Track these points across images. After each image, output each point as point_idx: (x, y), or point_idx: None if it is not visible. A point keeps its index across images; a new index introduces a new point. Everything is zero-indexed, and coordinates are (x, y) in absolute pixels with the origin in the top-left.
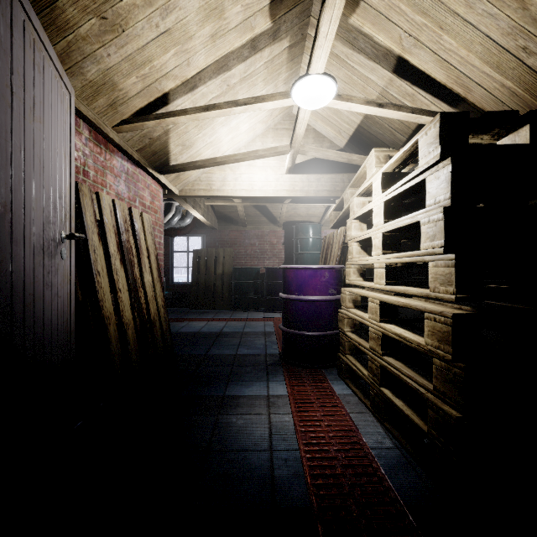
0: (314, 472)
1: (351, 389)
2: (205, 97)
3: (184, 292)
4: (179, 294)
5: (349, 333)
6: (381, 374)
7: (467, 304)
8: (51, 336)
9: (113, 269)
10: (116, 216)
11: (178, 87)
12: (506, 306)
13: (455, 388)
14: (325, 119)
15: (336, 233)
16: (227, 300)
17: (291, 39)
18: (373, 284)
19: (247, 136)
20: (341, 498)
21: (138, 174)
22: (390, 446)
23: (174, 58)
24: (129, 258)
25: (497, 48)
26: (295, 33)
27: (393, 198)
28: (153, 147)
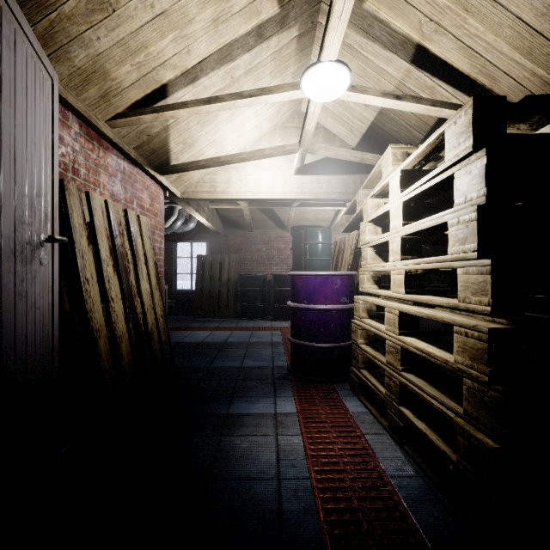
0: (327, 506)
1: (365, 407)
2: (207, 90)
3: (187, 300)
4: (182, 302)
5: (363, 345)
6: (400, 392)
7: (500, 315)
8: (26, 354)
9: (105, 276)
10: (109, 219)
11: (177, 78)
12: (546, 319)
13: (491, 413)
14: (336, 116)
15: (348, 238)
16: (233, 308)
17: (300, 28)
18: (390, 292)
19: (254, 134)
20: (359, 539)
21: (136, 174)
22: (412, 474)
23: (173, 44)
24: (124, 264)
25: (529, 31)
26: (305, 20)
27: (414, 198)
28: (151, 144)
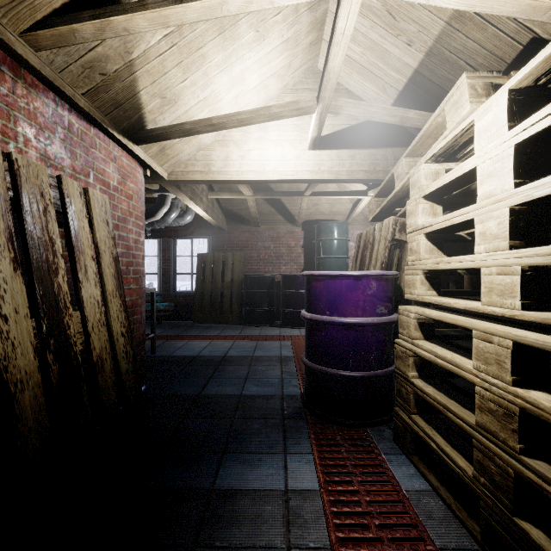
0: None
1: (425, 479)
2: None
3: (187, 303)
4: (181, 306)
5: (417, 381)
6: (516, 491)
7: None
8: None
9: None
10: (14, 183)
11: None
12: None
13: None
14: (365, 70)
15: (380, 227)
16: (237, 313)
17: None
18: (475, 303)
19: (257, 97)
20: None
21: (94, 136)
22: None
23: None
24: (43, 257)
25: None
26: None
27: (546, 131)
28: (111, 92)
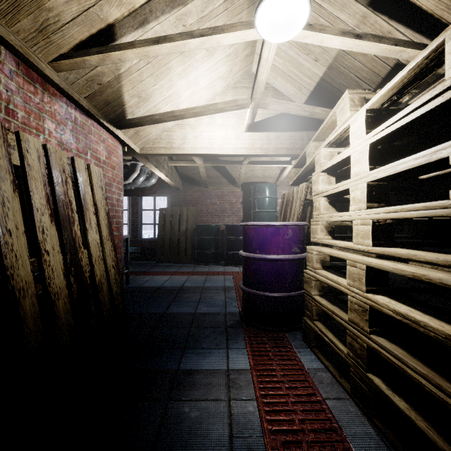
0: None
1: (321, 362)
2: None
3: (151, 247)
4: (146, 249)
5: (317, 297)
6: (368, 357)
7: None
8: None
9: (37, 227)
10: (48, 164)
11: (125, 18)
12: None
13: None
14: (286, 75)
15: (297, 190)
16: (190, 255)
17: None
18: (350, 243)
19: (207, 93)
20: None
21: (91, 125)
22: None
23: None
24: (66, 213)
25: None
26: None
27: (385, 138)
28: (104, 95)
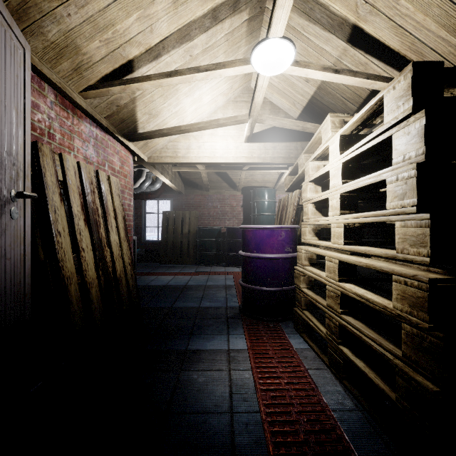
0: (276, 440)
1: (307, 343)
2: (169, 67)
3: (154, 249)
4: (150, 251)
5: (305, 289)
6: (340, 333)
7: (434, 265)
8: None
9: (76, 229)
10: (81, 178)
11: (142, 55)
12: None
13: (430, 358)
14: (281, 92)
15: (291, 196)
16: (193, 256)
17: (250, 12)
18: (330, 243)
19: (210, 107)
20: None
21: (108, 140)
22: (352, 408)
23: (137, 23)
24: (94, 218)
25: (455, 10)
26: (254, 5)
27: (352, 159)
28: (120, 114)
